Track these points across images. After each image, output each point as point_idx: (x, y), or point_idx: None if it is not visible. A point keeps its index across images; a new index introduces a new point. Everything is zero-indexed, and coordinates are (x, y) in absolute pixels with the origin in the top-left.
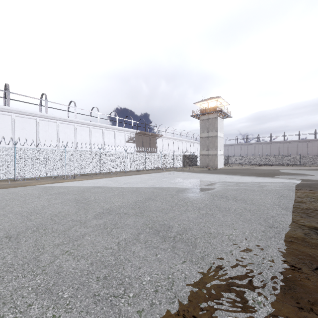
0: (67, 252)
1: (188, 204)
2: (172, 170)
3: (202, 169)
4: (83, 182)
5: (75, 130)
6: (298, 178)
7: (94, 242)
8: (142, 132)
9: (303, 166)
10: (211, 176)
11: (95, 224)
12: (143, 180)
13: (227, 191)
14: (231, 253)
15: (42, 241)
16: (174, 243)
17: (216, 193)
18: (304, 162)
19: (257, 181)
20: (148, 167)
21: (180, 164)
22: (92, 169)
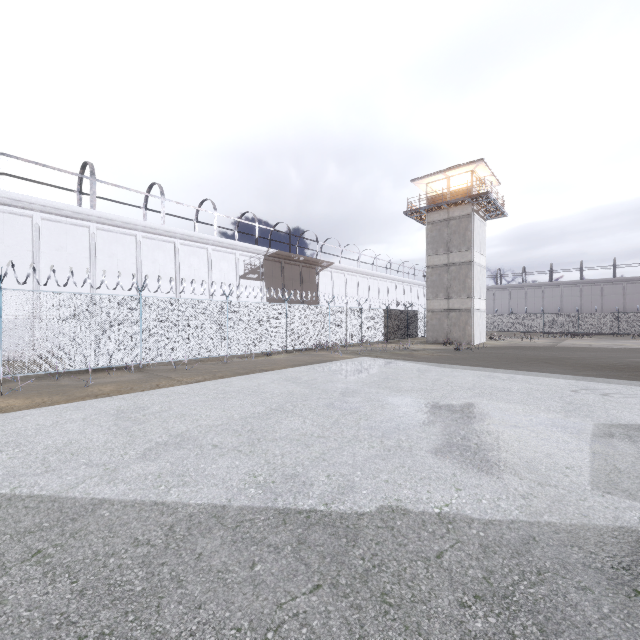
0: None
1: None
2: (361, 352)
3: (439, 348)
4: None
5: (93, 241)
6: None
7: None
8: (283, 254)
9: None
10: (512, 384)
11: None
12: (261, 409)
13: None
14: None
15: None
16: None
17: None
18: None
19: None
20: (295, 344)
21: (378, 333)
22: (112, 355)
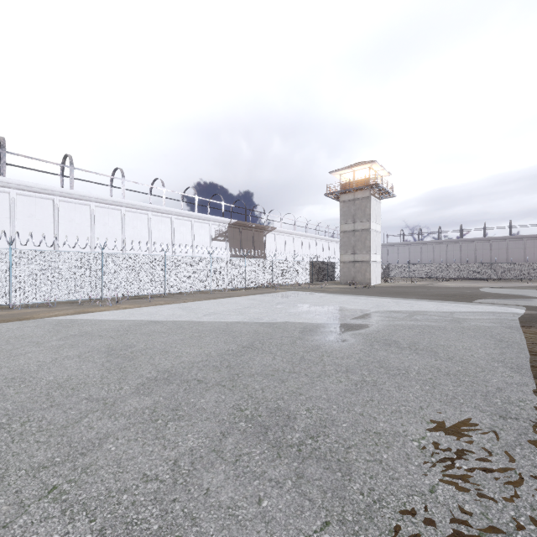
0: (53, 490)
1: (325, 360)
2: (292, 289)
3: (345, 287)
4: (131, 311)
5: (123, 219)
6: (518, 303)
7: (121, 460)
8: (241, 222)
9: (519, 282)
10: (363, 300)
11: (133, 409)
12: (241, 307)
13: (395, 329)
14: (435, 496)
15: (8, 457)
16: (301, 463)
17: (376, 335)
18: (520, 274)
19: (446, 310)
20: (251, 284)
21: (306, 277)
22: (151, 288)
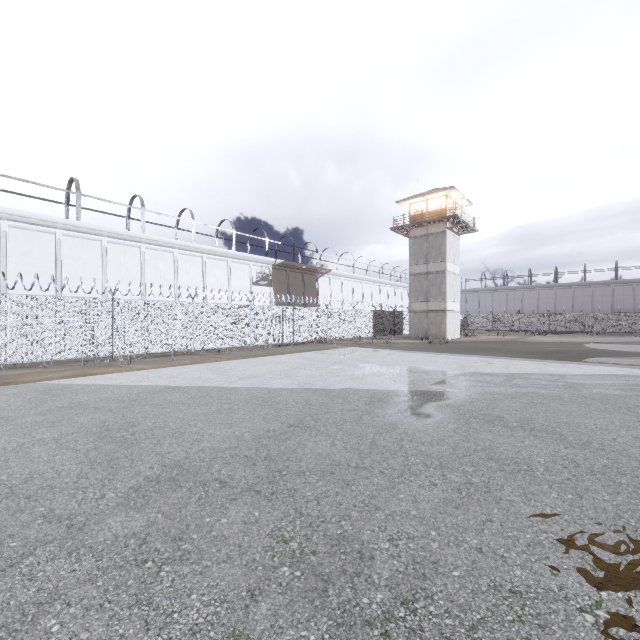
0: None
1: (406, 447)
2: (352, 345)
3: (416, 342)
4: (146, 373)
5: (143, 258)
6: None
7: None
8: (288, 263)
9: (628, 336)
10: (442, 359)
11: (111, 538)
12: (287, 368)
13: (494, 399)
14: None
15: None
16: None
17: (470, 407)
18: (630, 326)
19: (553, 372)
20: (300, 338)
21: (368, 330)
22: (176, 343)
